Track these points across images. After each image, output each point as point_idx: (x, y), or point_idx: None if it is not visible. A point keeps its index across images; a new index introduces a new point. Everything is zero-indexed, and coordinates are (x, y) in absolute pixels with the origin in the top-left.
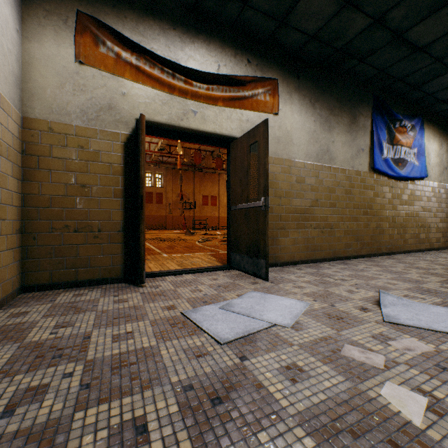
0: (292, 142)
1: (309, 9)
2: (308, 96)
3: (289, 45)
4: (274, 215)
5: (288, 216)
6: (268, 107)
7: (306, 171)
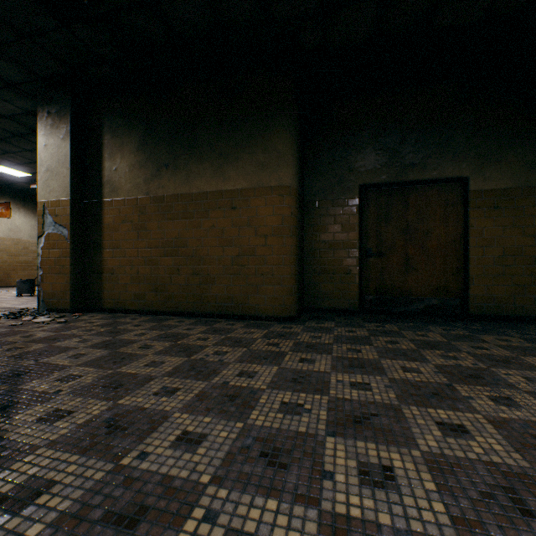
0: (21, 230)
1: (24, 185)
2: (32, 209)
3: (18, 188)
4: (9, 264)
5: (18, 265)
6: (4, 215)
7: (31, 244)
